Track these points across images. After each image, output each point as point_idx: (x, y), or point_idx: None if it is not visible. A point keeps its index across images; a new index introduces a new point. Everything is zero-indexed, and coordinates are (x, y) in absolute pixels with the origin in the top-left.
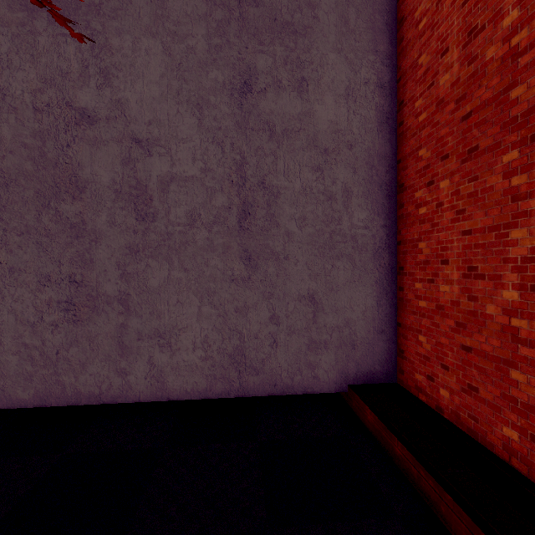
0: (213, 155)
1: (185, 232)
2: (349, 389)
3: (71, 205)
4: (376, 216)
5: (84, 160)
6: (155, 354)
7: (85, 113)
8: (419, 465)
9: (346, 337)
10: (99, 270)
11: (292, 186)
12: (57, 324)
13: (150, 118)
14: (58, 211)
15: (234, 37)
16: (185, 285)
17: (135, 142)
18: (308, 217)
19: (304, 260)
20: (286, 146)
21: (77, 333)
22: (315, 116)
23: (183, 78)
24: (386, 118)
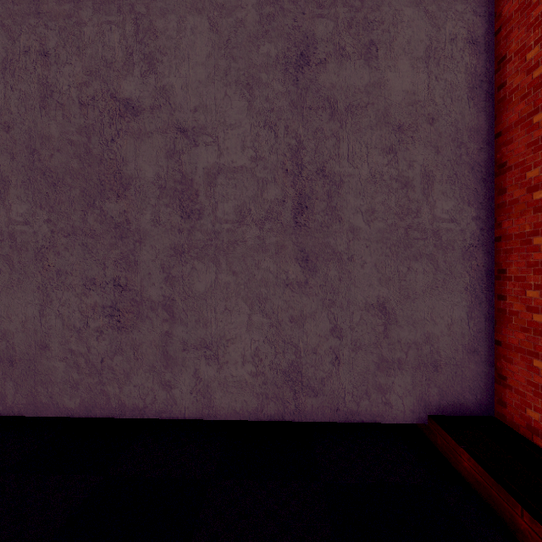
0: (265, 142)
1: (234, 230)
2: (430, 421)
3: (115, 203)
4: (466, 205)
5: (128, 155)
6: (201, 367)
7: (129, 104)
8: None
9: (426, 356)
10: (143, 273)
11: (358, 173)
12: (102, 331)
13: (195, 104)
14: (102, 210)
15: (289, 2)
16: (233, 290)
17: (180, 132)
18: (377, 210)
19: (373, 261)
20: (350, 125)
21: (121, 340)
22: (386, 87)
23: (231, 56)
24: (480, 81)
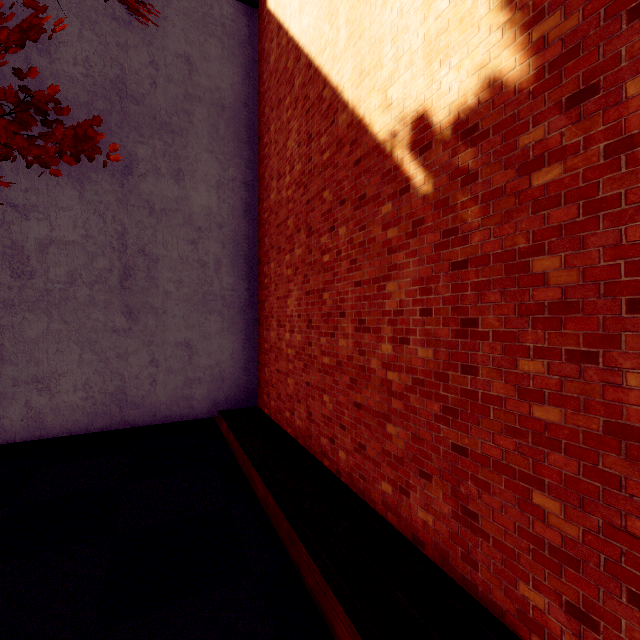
0: (95, 225)
1: (66, 290)
2: (218, 414)
3: None
4: (242, 281)
5: None
6: (33, 398)
7: None
8: (235, 439)
9: (217, 374)
10: None
11: (171, 255)
12: None
13: (27, 186)
14: None
15: (116, 126)
16: (65, 336)
17: (11, 206)
18: (184, 280)
19: (181, 314)
20: (165, 222)
21: None
22: (191, 201)
23: None
24: (250, 208)
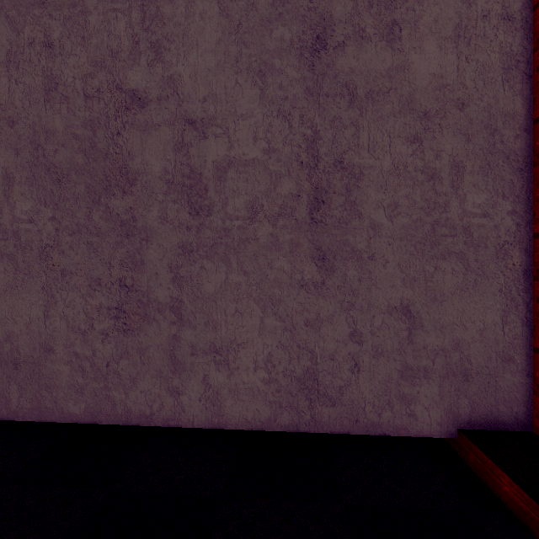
0: (278, 132)
1: (245, 228)
2: (460, 436)
3: (121, 200)
4: (500, 198)
5: (135, 149)
6: (211, 373)
7: (136, 95)
8: None
9: (455, 364)
10: (149, 273)
11: (380, 164)
12: (107, 333)
13: (204, 93)
14: (108, 207)
15: None
16: (244, 291)
17: (189, 123)
18: (400, 204)
19: (396, 260)
20: (371, 113)
21: (127, 343)
22: (411, 70)
23: (242, 41)
24: (516, 61)
